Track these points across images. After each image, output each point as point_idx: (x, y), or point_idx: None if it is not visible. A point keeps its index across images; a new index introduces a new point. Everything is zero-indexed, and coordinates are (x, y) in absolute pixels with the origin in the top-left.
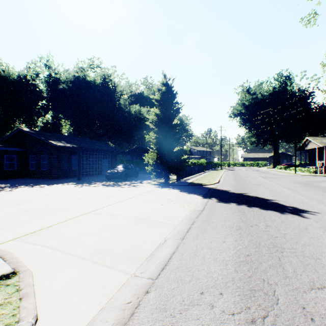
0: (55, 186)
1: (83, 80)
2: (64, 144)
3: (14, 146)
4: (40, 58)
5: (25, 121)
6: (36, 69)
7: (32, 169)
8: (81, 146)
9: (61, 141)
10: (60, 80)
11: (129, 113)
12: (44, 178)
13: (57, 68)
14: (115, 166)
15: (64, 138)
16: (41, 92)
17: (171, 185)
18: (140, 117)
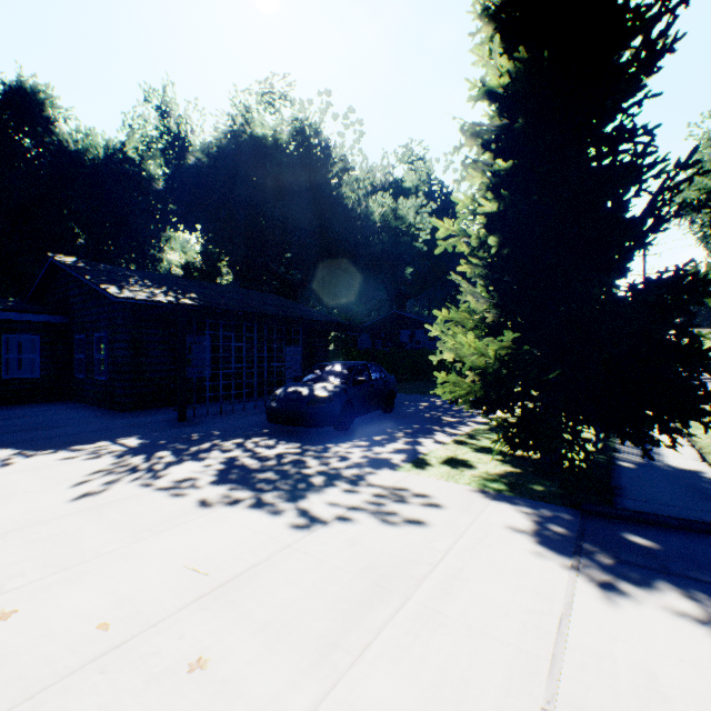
0: (19, 466)
1: (246, 138)
2: (149, 296)
3: (31, 310)
4: (145, 93)
5: (135, 262)
6: (147, 131)
7: (79, 376)
8: (210, 305)
9: (150, 288)
10: (188, 140)
11: (366, 219)
12: (100, 406)
13: (186, 114)
14: (309, 372)
15: (172, 284)
16: (151, 181)
17: (639, 521)
18: (396, 226)
